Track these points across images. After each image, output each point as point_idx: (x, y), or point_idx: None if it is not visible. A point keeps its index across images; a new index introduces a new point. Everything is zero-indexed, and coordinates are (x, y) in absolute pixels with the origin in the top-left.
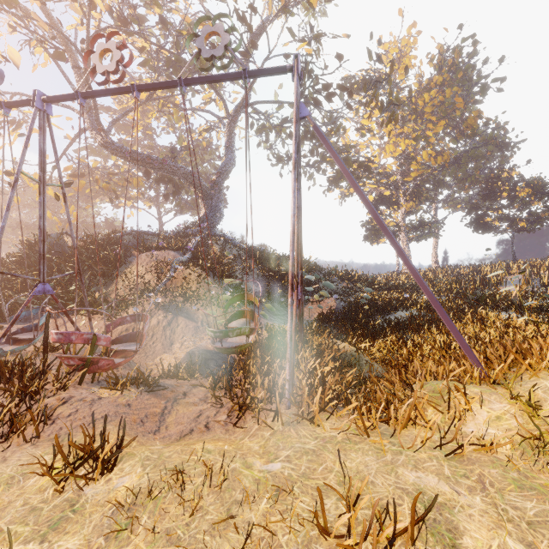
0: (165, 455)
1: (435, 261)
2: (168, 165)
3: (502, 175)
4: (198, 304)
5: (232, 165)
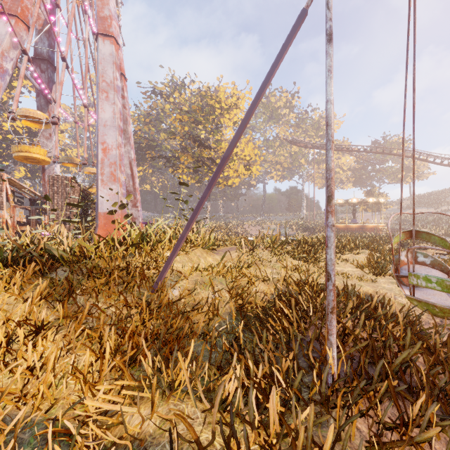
0: (381, 287)
1: None
2: None
3: None
4: None
5: None
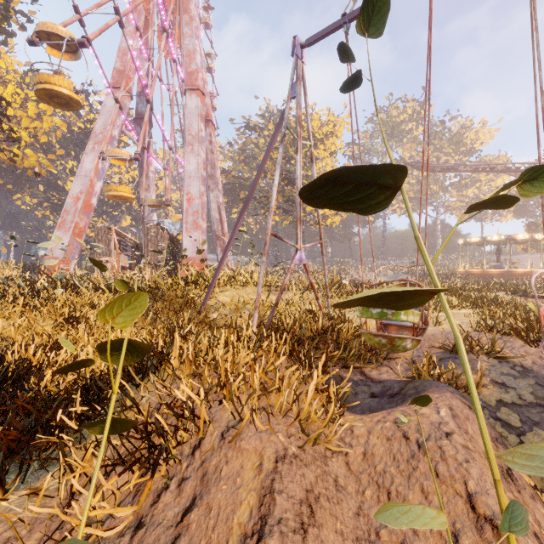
0: None
1: None
2: None
3: None
4: None
5: None
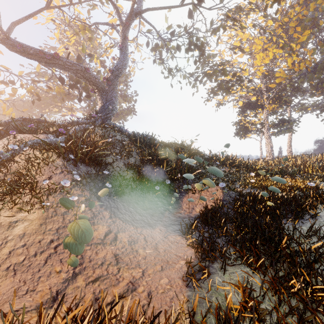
0: None
1: (289, 151)
2: (62, 60)
3: None
4: (11, 202)
5: (124, 64)
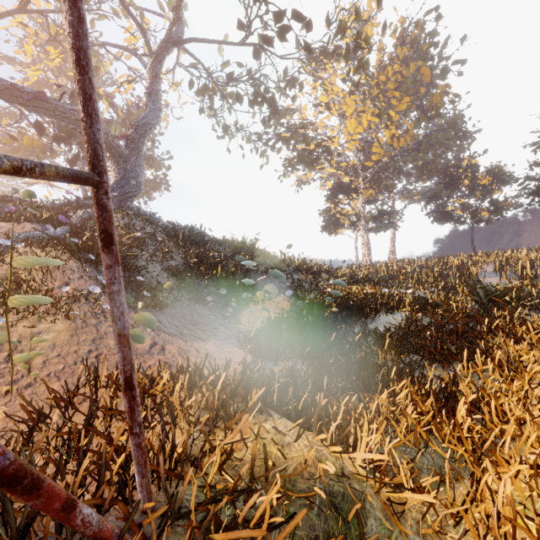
0: None
1: (393, 253)
2: (51, 103)
3: (462, 163)
4: (24, 313)
5: (155, 118)
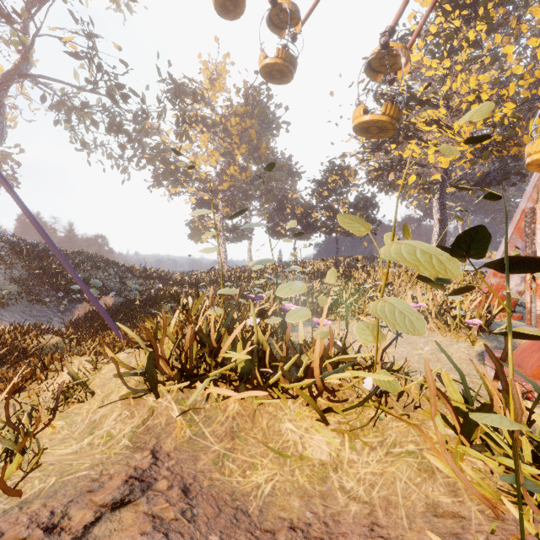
0: None
1: (250, 259)
2: None
3: (289, 195)
4: None
5: None
